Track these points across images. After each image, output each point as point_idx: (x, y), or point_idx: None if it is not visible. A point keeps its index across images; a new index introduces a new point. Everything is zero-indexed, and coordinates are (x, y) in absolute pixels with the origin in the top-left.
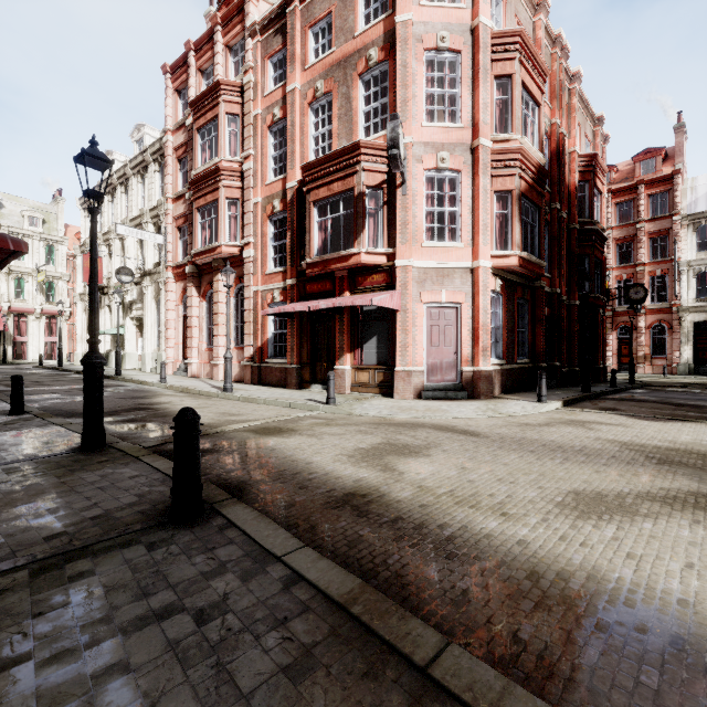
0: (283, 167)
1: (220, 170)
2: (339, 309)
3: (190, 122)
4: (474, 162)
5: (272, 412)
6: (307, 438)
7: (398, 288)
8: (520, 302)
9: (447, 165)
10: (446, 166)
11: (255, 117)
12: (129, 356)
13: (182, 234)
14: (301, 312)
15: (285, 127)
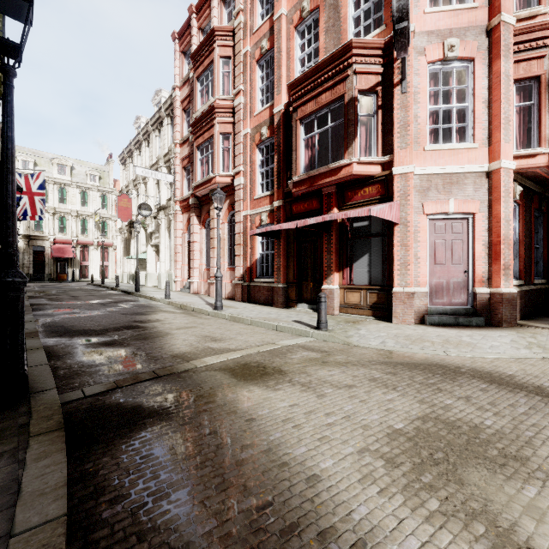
0: (270, 96)
1: (214, 108)
2: (327, 227)
3: (192, 74)
4: (491, 46)
5: (257, 337)
6: (301, 391)
7: (396, 199)
8: (535, 214)
9: (457, 53)
10: (455, 54)
11: (245, 55)
12: (150, 275)
13: (187, 173)
14: (287, 232)
15: (272, 58)
